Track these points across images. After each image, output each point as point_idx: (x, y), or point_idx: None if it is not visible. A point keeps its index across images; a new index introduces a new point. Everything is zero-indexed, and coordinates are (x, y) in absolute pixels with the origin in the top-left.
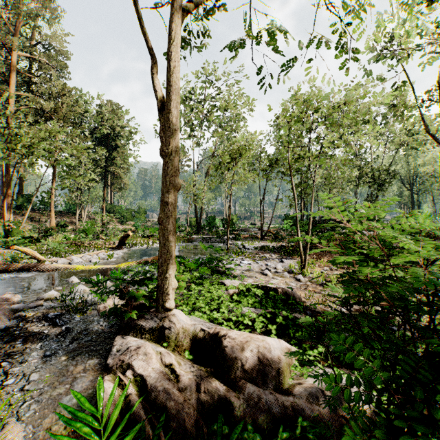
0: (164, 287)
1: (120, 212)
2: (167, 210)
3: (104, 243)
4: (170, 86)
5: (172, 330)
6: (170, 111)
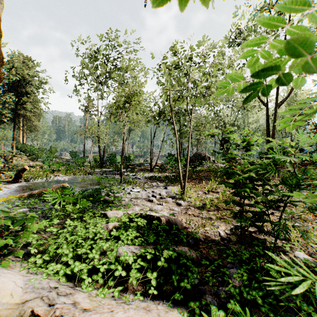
0: None
1: (32, 151)
2: None
3: (0, 177)
4: None
5: None
6: None
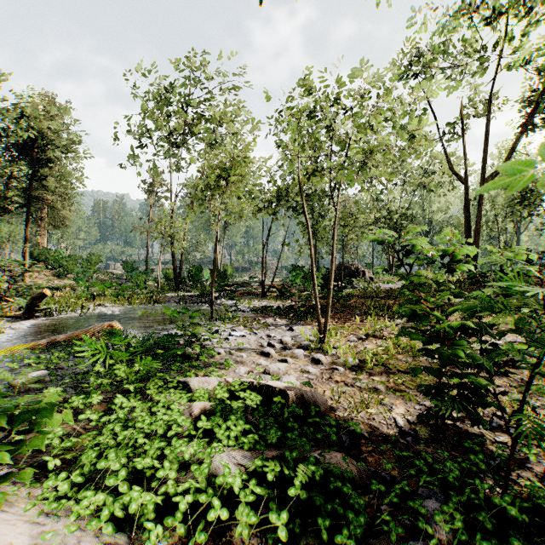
0: None
1: (58, 260)
2: None
3: (2, 308)
4: None
5: None
6: None
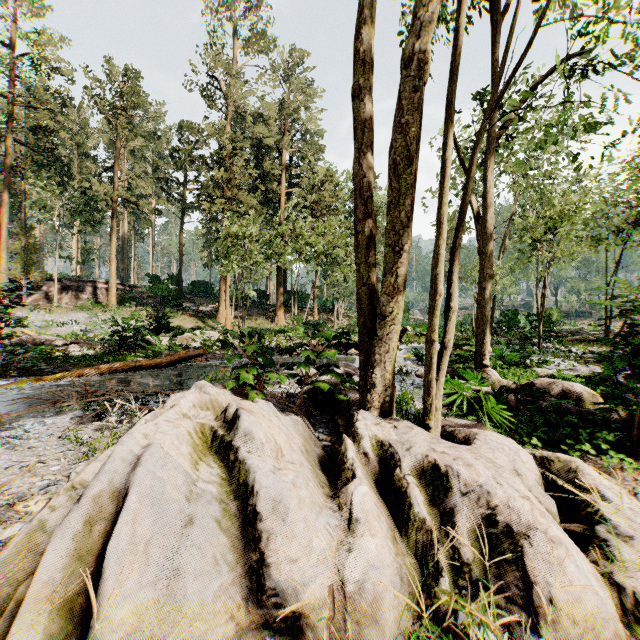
0: (482, 350)
1: None
2: (484, 294)
3: None
4: (486, 202)
5: (489, 379)
6: (486, 221)
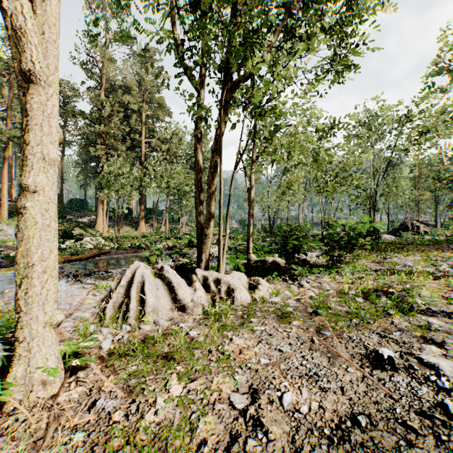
0: (249, 246)
1: None
2: (249, 223)
3: None
4: (250, 184)
5: (251, 259)
6: (250, 192)
